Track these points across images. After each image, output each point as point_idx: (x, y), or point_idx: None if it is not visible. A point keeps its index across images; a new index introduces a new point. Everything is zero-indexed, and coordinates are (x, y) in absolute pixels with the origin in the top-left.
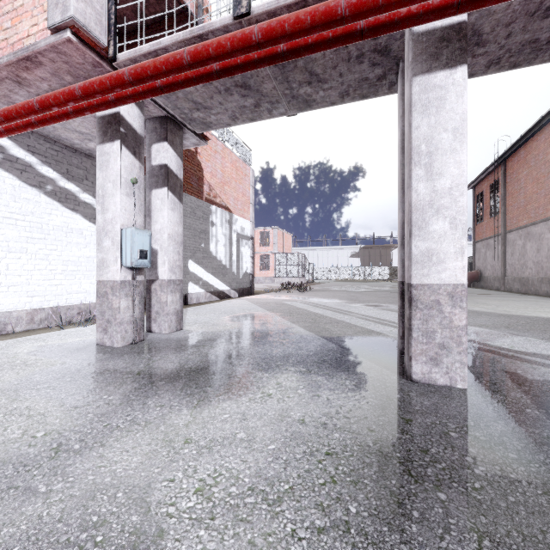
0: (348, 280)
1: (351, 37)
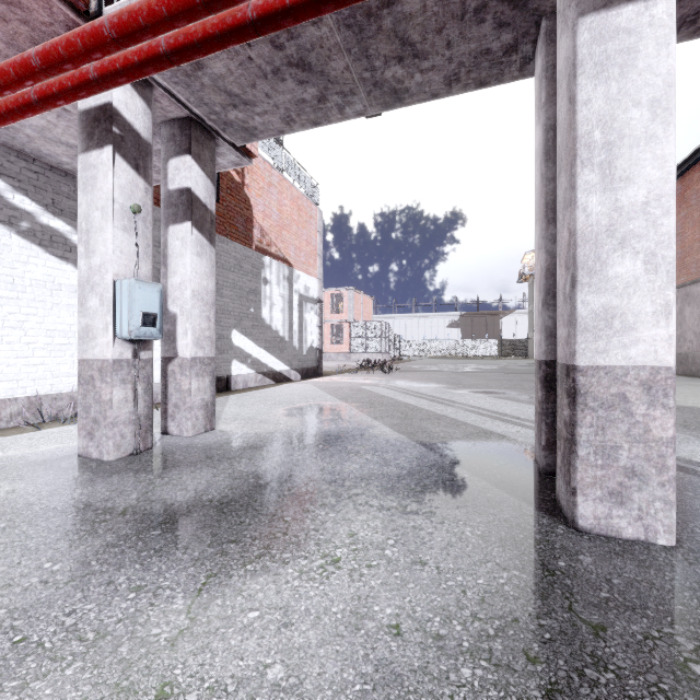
0: (445, 357)
1: None
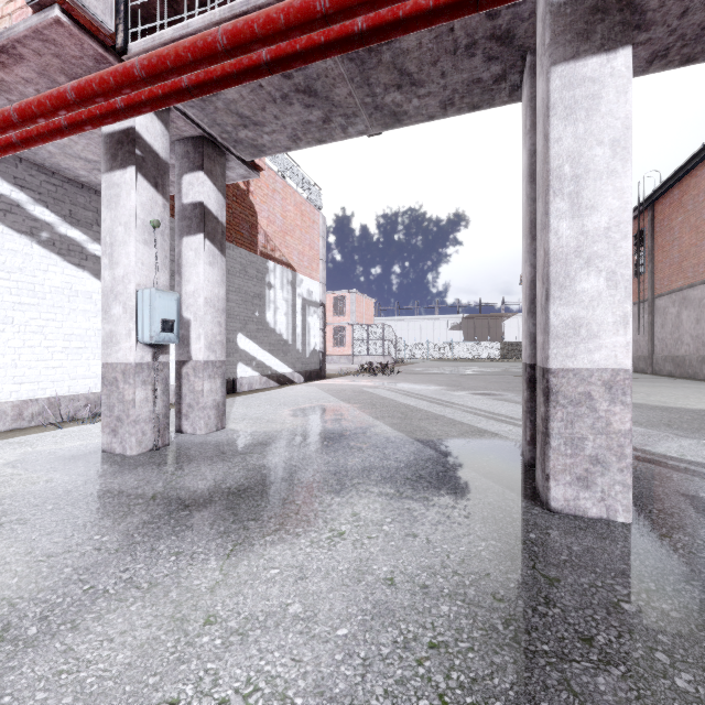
0: (447, 359)
1: (462, 7)
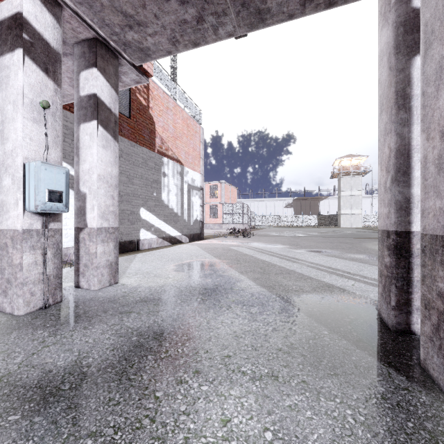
0: (283, 226)
1: None
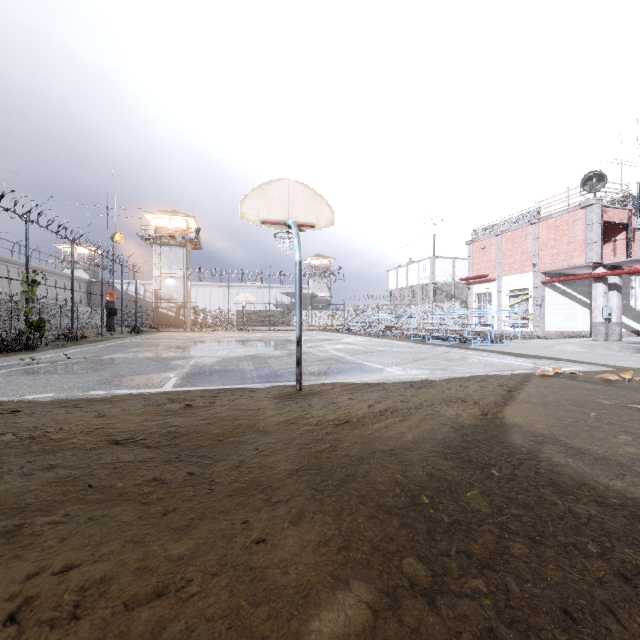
0: None
1: None
